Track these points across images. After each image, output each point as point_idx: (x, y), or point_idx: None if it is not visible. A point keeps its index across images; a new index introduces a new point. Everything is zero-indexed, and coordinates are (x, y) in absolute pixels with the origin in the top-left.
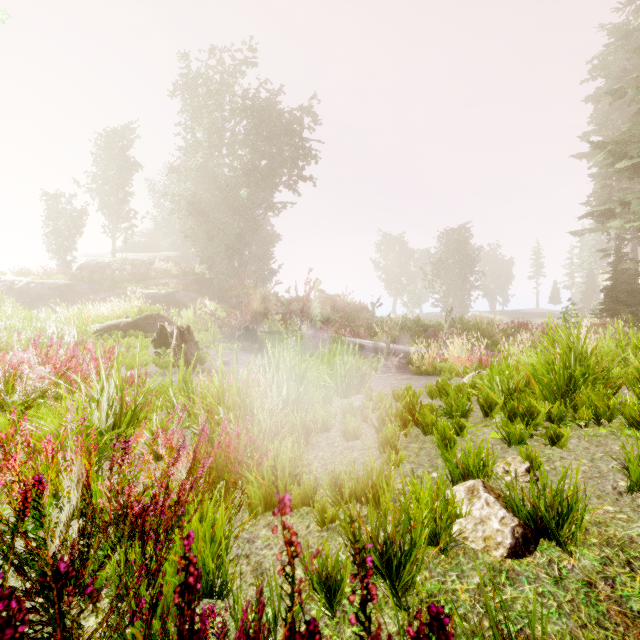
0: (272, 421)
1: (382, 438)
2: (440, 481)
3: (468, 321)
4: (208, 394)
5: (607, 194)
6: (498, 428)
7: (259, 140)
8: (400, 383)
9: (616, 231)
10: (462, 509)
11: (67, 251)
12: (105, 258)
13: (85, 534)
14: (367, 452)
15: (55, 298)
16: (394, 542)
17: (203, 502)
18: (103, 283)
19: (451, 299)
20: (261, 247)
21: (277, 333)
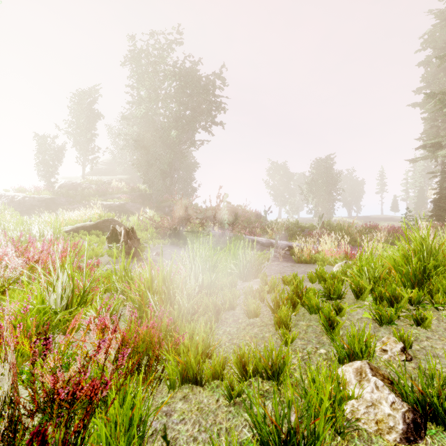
0: (190, 304)
1: (277, 318)
2: (327, 357)
3: (333, 224)
4: (139, 282)
5: (435, 132)
6: (371, 310)
7: (184, 96)
8: (286, 269)
9: (442, 159)
10: (354, 392)
11: (51, 175)
12: (78, 180)
13: (13, 421)
14: (265, 328)
15: (42, 208)
16: (297, 432)
17: (124, 385)
18: (76, 197)
19: (320, 208)
20: (186, 172)
21: (197, 232)
